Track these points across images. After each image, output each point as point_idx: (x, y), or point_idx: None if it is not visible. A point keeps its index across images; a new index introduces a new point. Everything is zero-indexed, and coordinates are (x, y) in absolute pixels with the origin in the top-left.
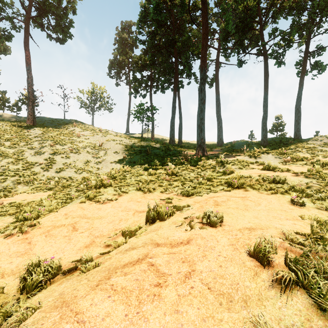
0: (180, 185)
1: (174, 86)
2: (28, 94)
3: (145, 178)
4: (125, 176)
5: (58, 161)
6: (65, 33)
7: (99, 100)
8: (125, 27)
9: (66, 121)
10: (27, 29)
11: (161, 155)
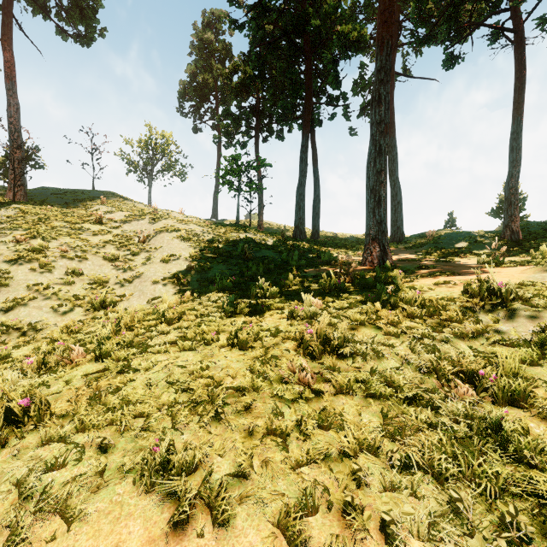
0: (374, 432)
1: (304, 118)
2: (9, 138)
3: (217, 361)
4: (148, 346)
5: (17, 280)
6: (87, 20)
7: (162, 157)
8: (209, 23)
9: (94, 194)
10: (8, 8)
11: (277, 262)
